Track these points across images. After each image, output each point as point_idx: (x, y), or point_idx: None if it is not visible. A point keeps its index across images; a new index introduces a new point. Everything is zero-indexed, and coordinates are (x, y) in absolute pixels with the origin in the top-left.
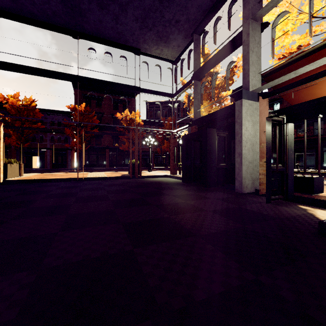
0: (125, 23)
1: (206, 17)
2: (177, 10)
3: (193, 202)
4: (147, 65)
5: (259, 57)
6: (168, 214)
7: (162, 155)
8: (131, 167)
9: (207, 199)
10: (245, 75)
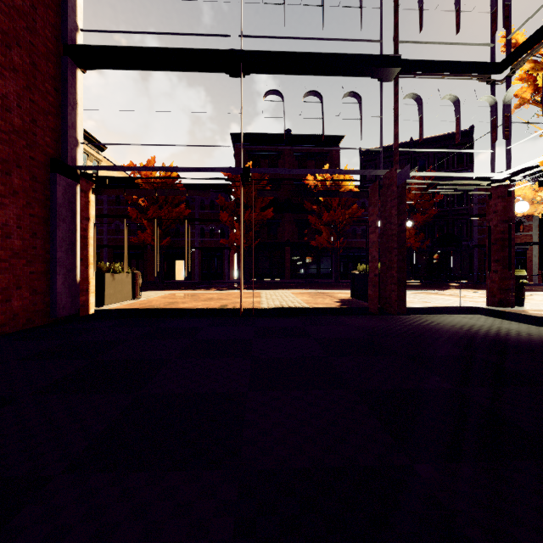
0: None
1: None
2: None
3: None
4: None
5: None
6: None
7: None
8: (373, 283)
9: None
10: None
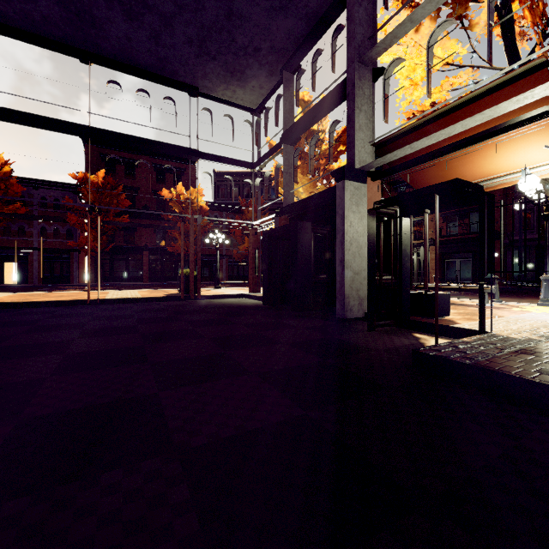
0: (171, 45)
1: (300, 48)
2: (255, 33)
3: (268, 333)
4: (211, 114)
5: (369, 118)
6: (224, 349)
7: (242, 262)
8: (182, 281)
9: (290, 329)
10: (350, 144)
